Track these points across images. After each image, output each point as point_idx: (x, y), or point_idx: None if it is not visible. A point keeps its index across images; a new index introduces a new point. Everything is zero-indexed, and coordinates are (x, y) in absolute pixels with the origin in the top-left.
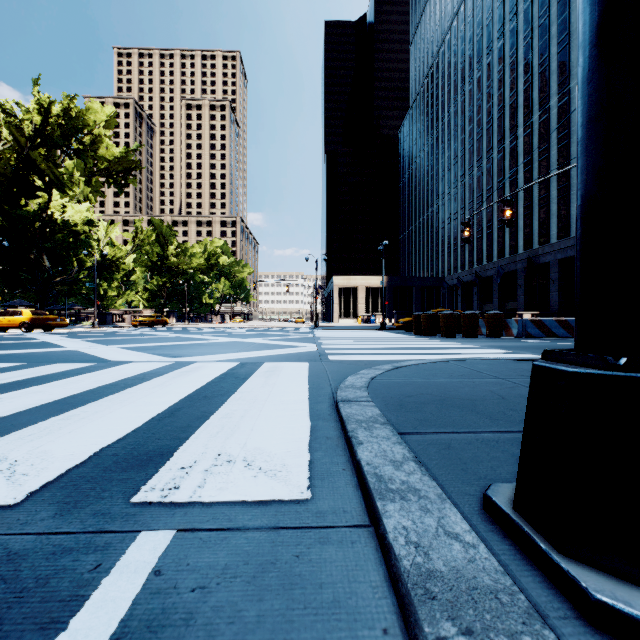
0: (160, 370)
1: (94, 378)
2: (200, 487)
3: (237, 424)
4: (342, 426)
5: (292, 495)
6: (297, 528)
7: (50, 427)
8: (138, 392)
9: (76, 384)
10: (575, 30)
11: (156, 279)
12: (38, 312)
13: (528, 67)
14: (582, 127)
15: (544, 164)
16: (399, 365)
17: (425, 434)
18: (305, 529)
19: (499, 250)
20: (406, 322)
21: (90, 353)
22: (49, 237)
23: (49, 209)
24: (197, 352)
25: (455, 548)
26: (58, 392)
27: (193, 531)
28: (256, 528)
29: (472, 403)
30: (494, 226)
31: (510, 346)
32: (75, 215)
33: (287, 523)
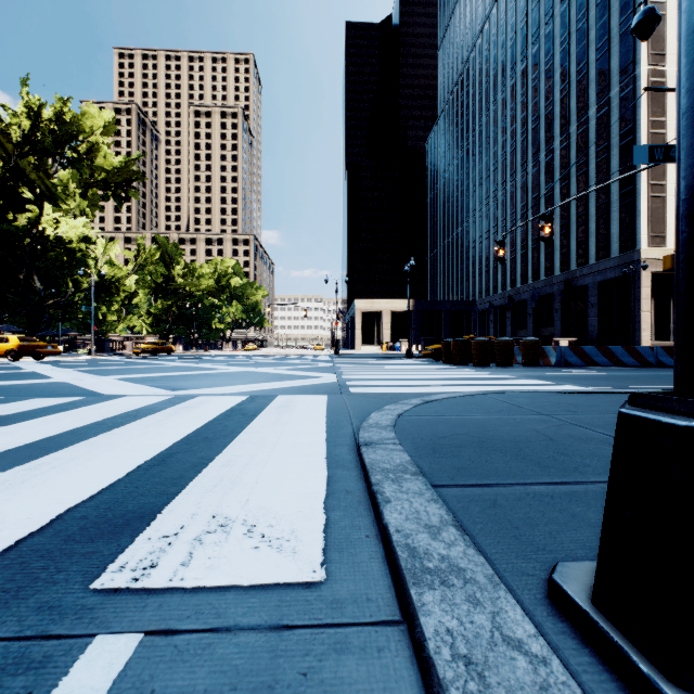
0: (157, 405)
1: (78, 416)
2: (184, 564)
3: (239, 474)
4: (365, 476)
5: (301, 576)
6: (306, 627)
7: (10, 480)
8: (127, 433)
9: (55, 423)
10: (615, 35)
11: (161, 302)
12: (27, 338)
13: (565, 74)
14: (689, 93)
15: (582, 179)
16: (429, 399)
17: (465, 487)
18: (316, 629)
19: (534, 272)
20: (435, 350)
21: (80, 385)
22: (40, 255)
23: (40, 224)
24: (202, 384)
25: (519, 665)
26: (31, 433)
27: (167, 634)
28: (251, 628)
29: (516, 446)
30: (529, 246)
31: (549, 376)
32: (70, 231)
33: (293, 619)
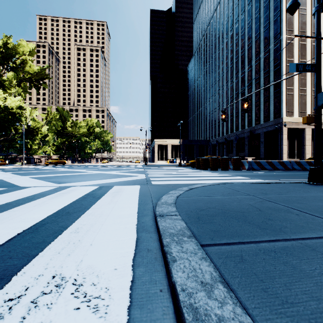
0: (46, 192)
1: None
2: None
3: (81, 239)
4: (159, 237)
5: None
6: None
7: None
8: (21, 210)
9: None
10: (272, 21)
11: (60, 139)
12: None
13: (250, 38)
14: None
15: (257, 85)
16: (192, 187)
17: (221, 245)
18: None
19: (236, 127)
20: (192, 162)
21: (8, 181)
22: None
23: None
24: (76, 180)
25: None
26: None
27: None
28: None
29: (243, 214)
30: (234, 115)
31: (246, 175)
32: (12, 103)
33: None
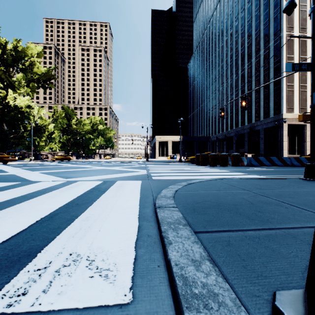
0: (56, 186)
1: (14, 192)
2: (45, 290)
3: (90, 226)
4: (158, 226)
5: (116, 299)
6: None
7: None
8: (36, 201)
9: (0, 196)
10: (272, 18)
11: (65, 136)
12: None
13: (250, 35)
14: None
15: (257, 82)
16: (190, 182)
17: (212, 232)
18: None
19: (236, 123)
20: (192, 158)
21: (21, 176)
22: (7, 114)
23: (7, 99)
24: (81, 175)
25: None
26: None
27: None
28: None
29: (235, 207)
30: (233, 112)
31: (244, 171)
32: (21, 103)
33: None
